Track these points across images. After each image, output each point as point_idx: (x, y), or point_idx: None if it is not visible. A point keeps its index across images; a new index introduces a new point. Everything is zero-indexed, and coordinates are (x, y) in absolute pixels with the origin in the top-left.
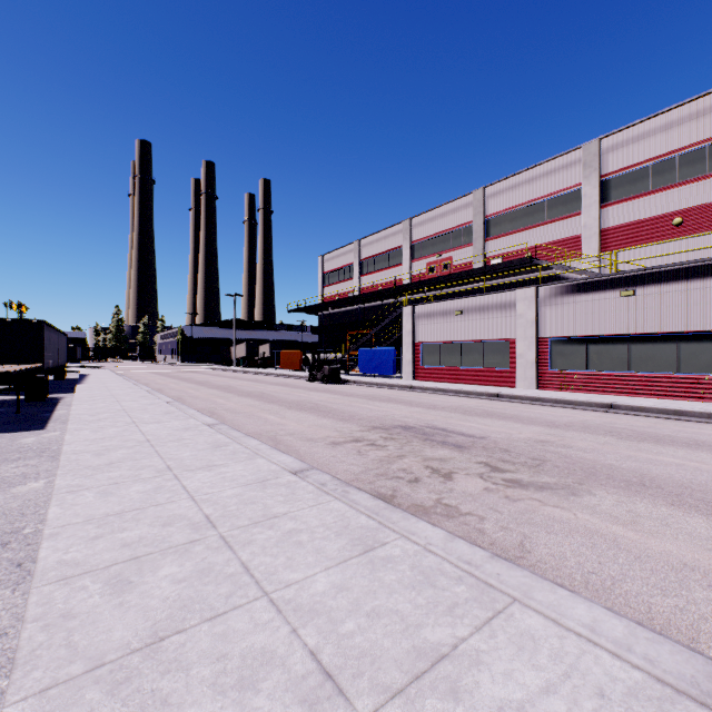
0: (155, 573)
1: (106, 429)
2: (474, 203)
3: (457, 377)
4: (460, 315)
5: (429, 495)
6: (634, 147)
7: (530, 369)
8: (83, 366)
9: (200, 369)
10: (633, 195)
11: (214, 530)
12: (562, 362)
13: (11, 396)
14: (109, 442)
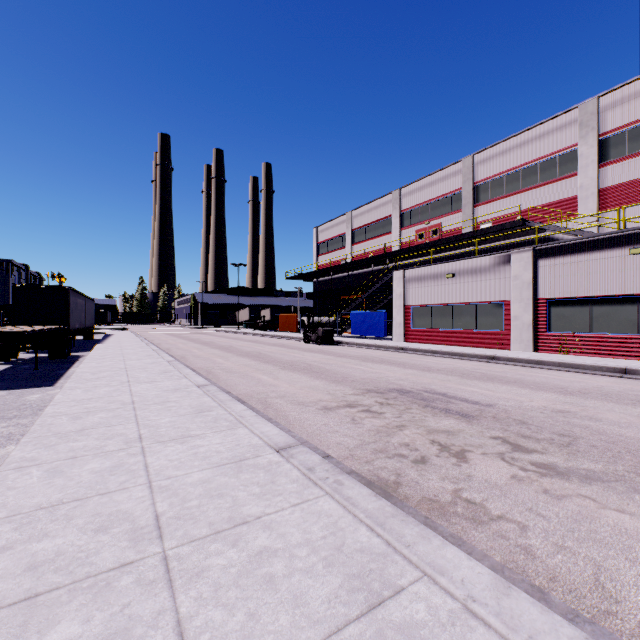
0: (41, 637)
1: (98, 389)
2: (463, 170)
3: (448, 339)
4: (451, 278)
5: (443, 484)
6: (637, 102)
7: (526, 332)
8: (112, 328)
9: (209, 331)
10: (635, 152)
11: (158, 543)
12: (561, 324)
13: (41, 354)
14: (94, 403)
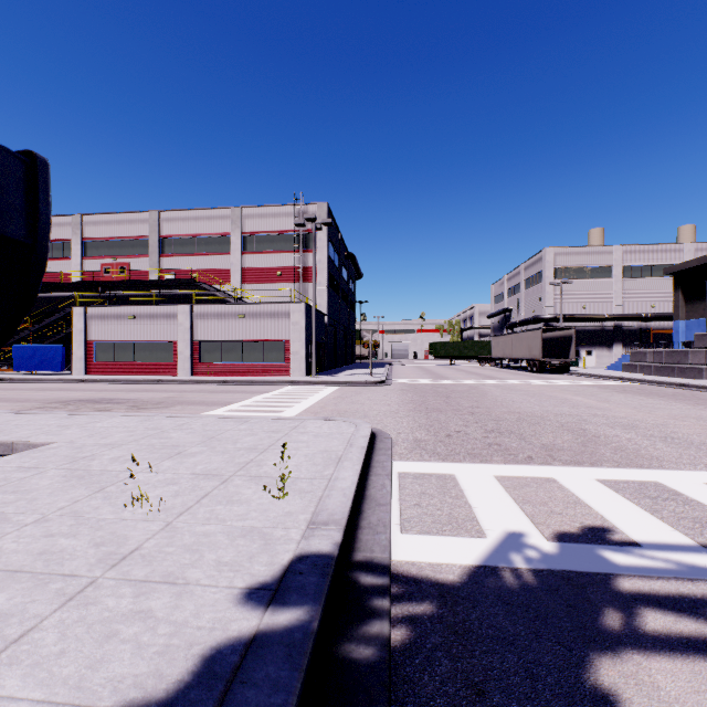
0: None
1: None
2: (151, 221)
3: (131, 371)
4: (133, 319)
5: None
6: (260, 221)
7: (187, 362)
8: None
9: None
10: (259, 251)
11: None
12: (208, 357)
13: None
14: None
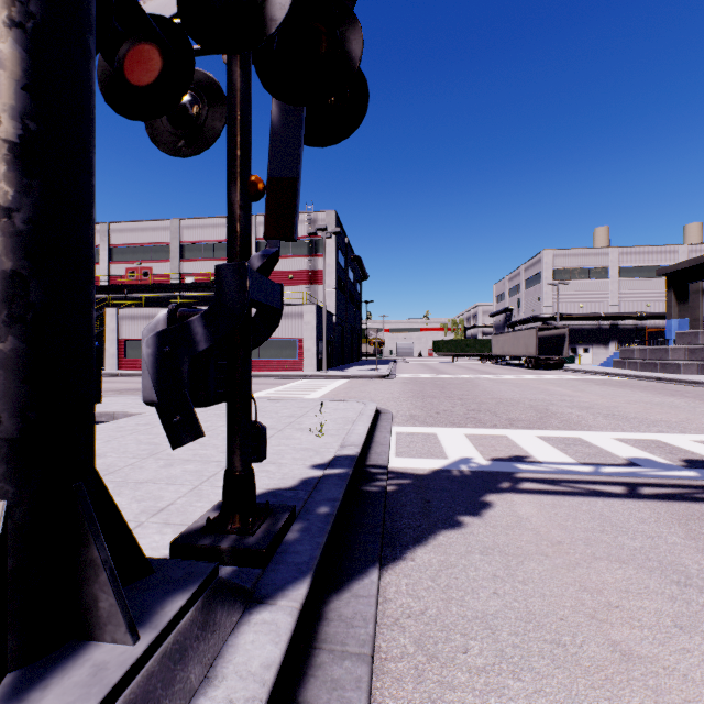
0: None
1: None
2: (172, 228)
3: None
4: None
5: None
6: None
7: None
8: None
9: None
10: None
11: None
12: None
13: None
14: None
